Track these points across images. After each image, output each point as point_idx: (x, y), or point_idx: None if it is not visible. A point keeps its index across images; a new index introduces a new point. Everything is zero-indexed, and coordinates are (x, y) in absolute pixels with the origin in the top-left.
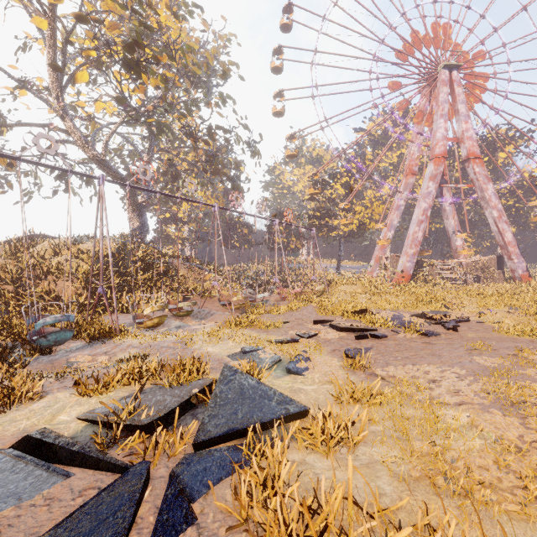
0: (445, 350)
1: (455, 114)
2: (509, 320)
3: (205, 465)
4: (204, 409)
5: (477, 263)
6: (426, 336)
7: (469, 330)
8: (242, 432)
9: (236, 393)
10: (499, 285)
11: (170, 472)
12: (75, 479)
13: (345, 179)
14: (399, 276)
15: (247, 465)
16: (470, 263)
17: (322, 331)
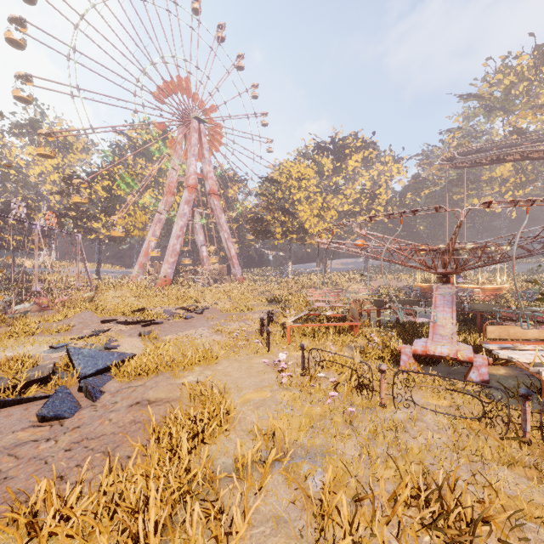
0: (197, 323)
1: (202, 157)
2: (229, 305)
3: (95, 381)
4: (62, 375)
5: (216, 270)
6: (187, 319)
7: (209, 313)
8: (105, 370)
9: (89, 357)
10: (228, 285)
11: (80, 386)
12: (11, 410)
13: (107, 182)
14: (162, 281)
15: (115, 378)
16: (212, 270)
17: (114, 327)
